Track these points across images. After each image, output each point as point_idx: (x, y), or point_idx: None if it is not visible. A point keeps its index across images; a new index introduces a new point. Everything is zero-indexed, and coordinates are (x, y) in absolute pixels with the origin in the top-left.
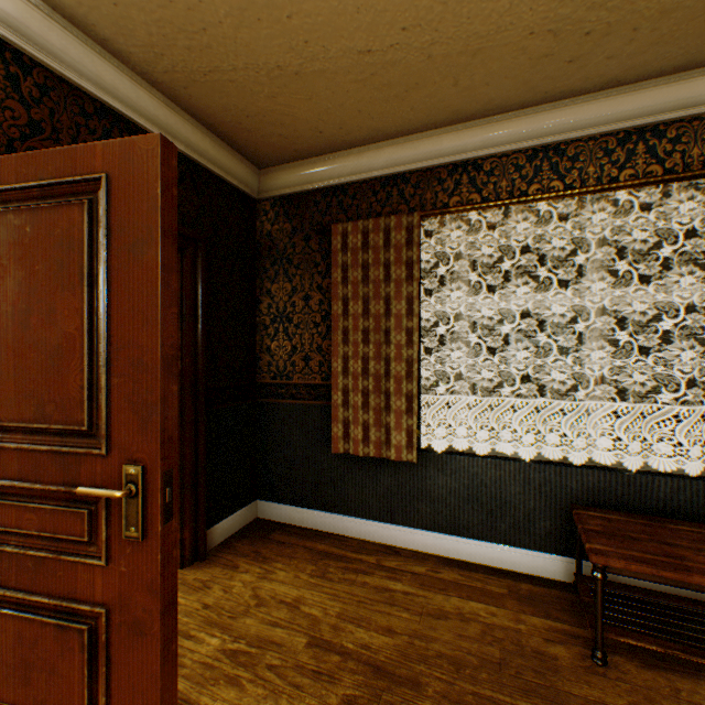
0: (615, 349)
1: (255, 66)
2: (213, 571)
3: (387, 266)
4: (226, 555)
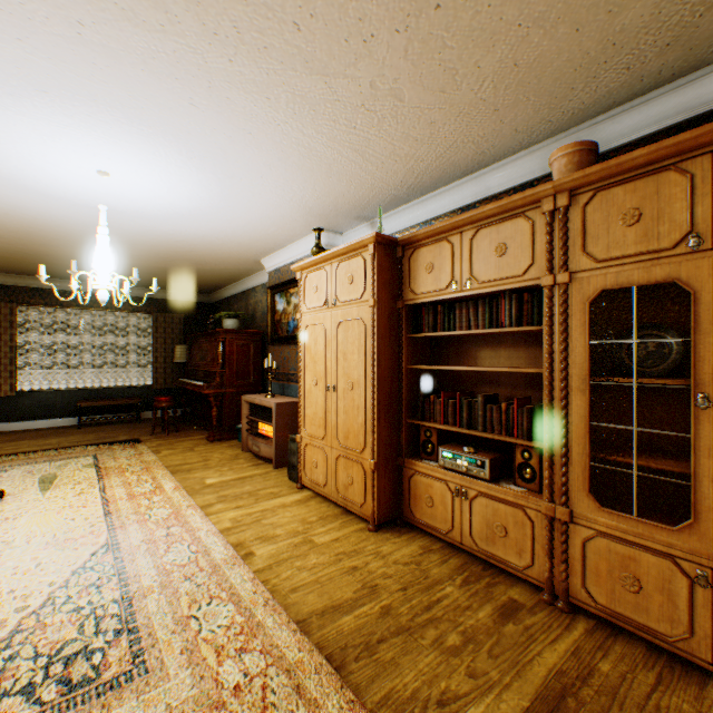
0: (98, 354)
1: None
2: None
3: (1, 321)
4: None
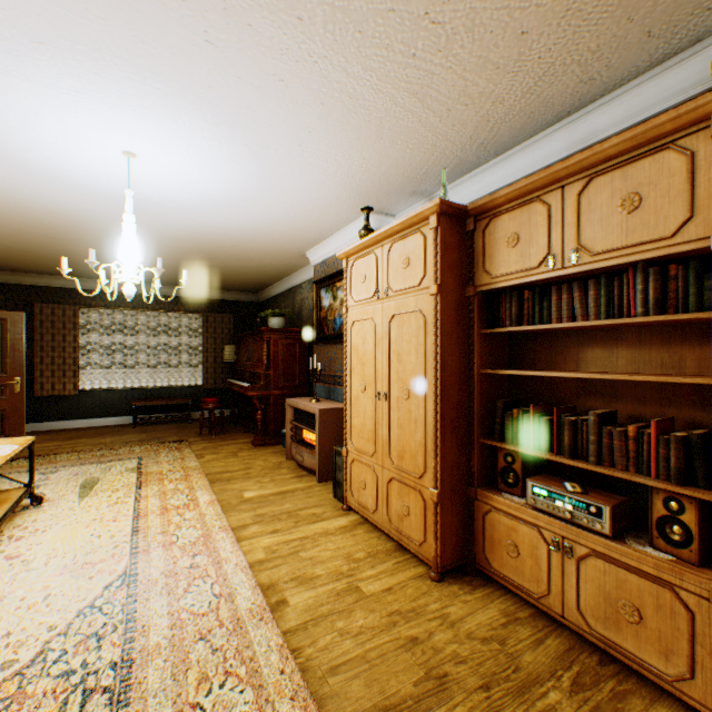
0: (153, 354)
1: (19, 263)
2: None
3: (65, 323)
4: None
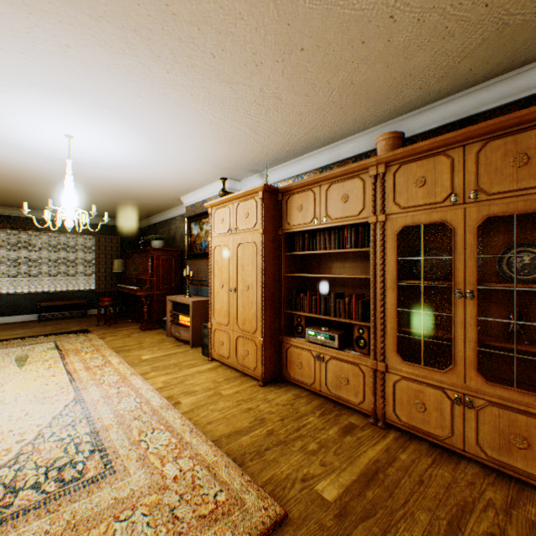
0: (53, 266)
1: None
2: None
3: None
4: None
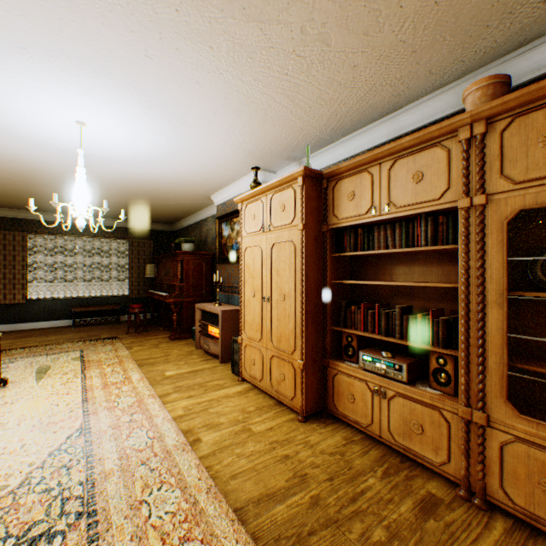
0: (88, 271)
1: None
2: None
3: (15, 246)
4: None
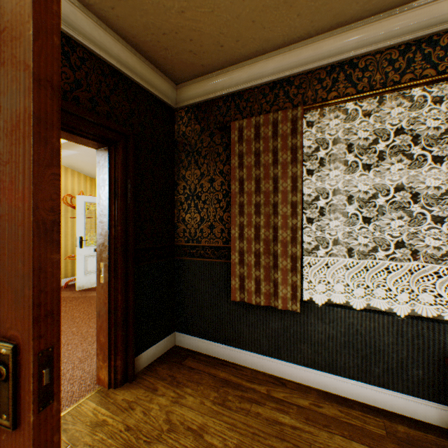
0: None
1: None
2: (137, 392)
3: (275, 152)
4: (149, 378)
